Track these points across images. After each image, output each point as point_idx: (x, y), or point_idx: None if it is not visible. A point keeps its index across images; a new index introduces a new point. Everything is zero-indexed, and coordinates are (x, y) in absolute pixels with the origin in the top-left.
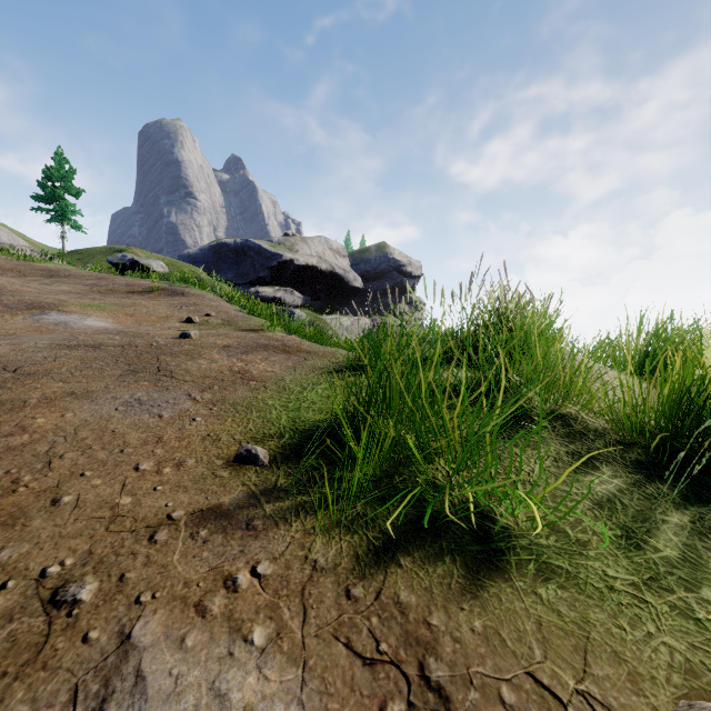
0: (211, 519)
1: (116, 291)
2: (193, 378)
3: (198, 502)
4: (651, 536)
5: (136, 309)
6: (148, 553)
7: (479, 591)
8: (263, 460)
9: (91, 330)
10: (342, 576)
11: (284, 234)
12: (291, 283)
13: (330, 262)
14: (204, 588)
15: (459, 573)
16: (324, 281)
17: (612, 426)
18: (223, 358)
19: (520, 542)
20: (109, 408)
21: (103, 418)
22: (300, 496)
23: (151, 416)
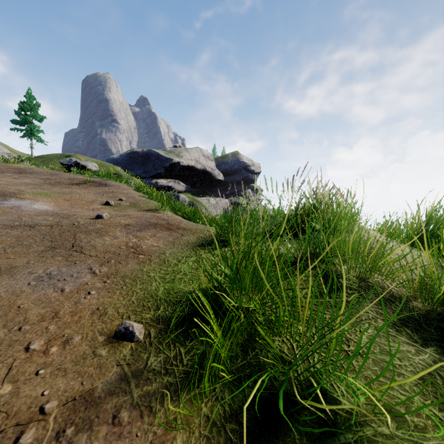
0: (81, 411)
1: (61, 183)
2: (97, 253)
3: (73, 389)
4: None
5: (71, 196)
6: None
7: None
8: (138, 336)
9: (35, 212)
10: None
11: (174, 146)
12: (178, 177)
13: (203, 164)
14: None
15: None
16: (199, 176)
17: (412, 294)
18: (123, 235)
19: (365, 432)
20: (23, 283)
21: (15, 293)
22: (166, 376)
23: (55, 290)
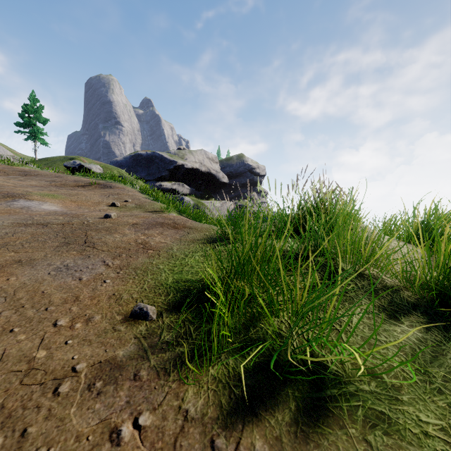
0: (107, 370)
1: (67, 185)
2: (109, 248)
3: (98, 354)
4: (448, 380)
5: (78, 197)
6: (50, 406)
7: (320, 439)
8: (152, 316)
9: (44, 212)
10: (208, 425)
11: (178, 148)
12: (182, 180)
13: (207, 166)
14: (93, 441)
15: (303, 421)
16: (204, 178)
17: (404, 284)
18: (132, 232)
19: (349, 389)
20: (44, 272)
21: (38, 281)
22: (178, 347)
23: (73, 279)
